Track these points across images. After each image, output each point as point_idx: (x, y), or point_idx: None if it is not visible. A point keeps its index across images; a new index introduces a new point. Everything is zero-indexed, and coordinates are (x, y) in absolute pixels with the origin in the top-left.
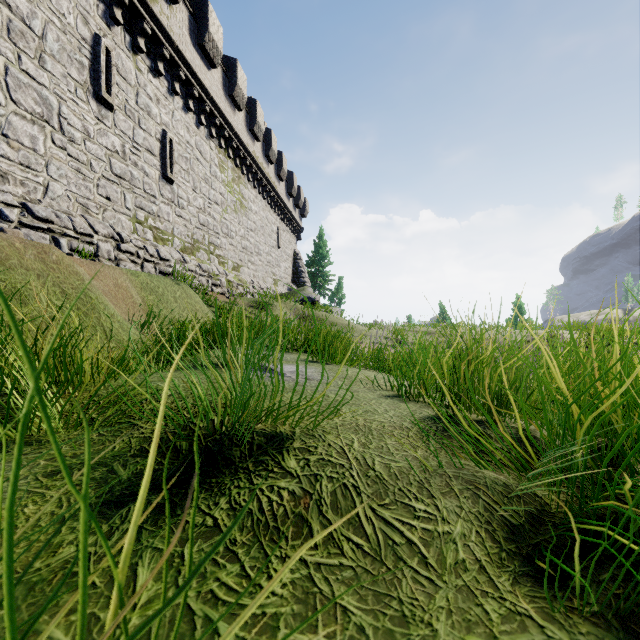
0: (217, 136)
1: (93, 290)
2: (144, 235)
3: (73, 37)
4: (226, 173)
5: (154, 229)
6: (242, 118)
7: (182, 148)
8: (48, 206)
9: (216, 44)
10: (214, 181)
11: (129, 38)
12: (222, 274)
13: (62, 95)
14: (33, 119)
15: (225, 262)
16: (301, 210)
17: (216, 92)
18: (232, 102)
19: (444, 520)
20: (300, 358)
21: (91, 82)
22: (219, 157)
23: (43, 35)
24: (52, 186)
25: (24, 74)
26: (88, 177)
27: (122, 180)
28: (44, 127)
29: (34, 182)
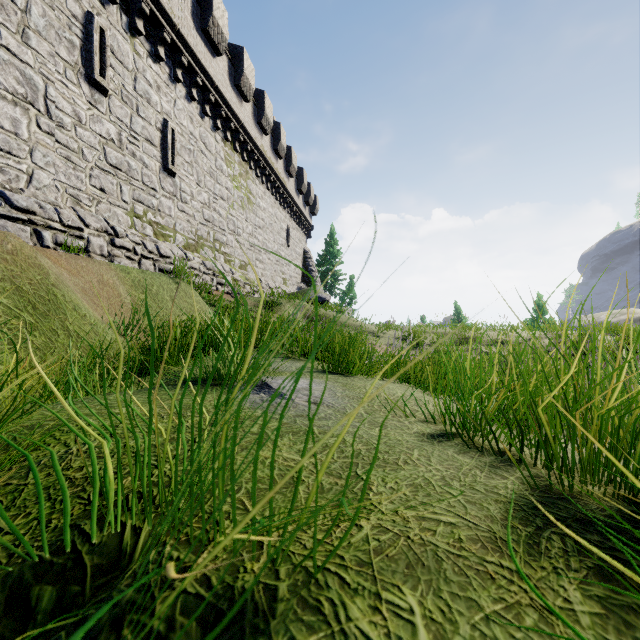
0: (223, 128)
1: (60, 286)
2: (143, 230)
3: (62, 13)
4: (233, 167)
5: (154, 224)
6: (249, 110)
7: (185, 139)
8: (31, 196)
9: (221, 29)
10: (220, 175)
11: (126, 19)
12: (228, 272)
13: (49, 76)
14: (15, 100)
15: (231, 260)
16: (311, 208)
17: (221, 81)
18: (239, 93)
19: None
20: (307, 367)
21: (83, 63)
22: (225, 150)
23: (27, 8)
24: (37, 175)
25: (4, 50)
26: (79, 166)
27: (118, 171)
28: (28, 109)
29: (16, 169)
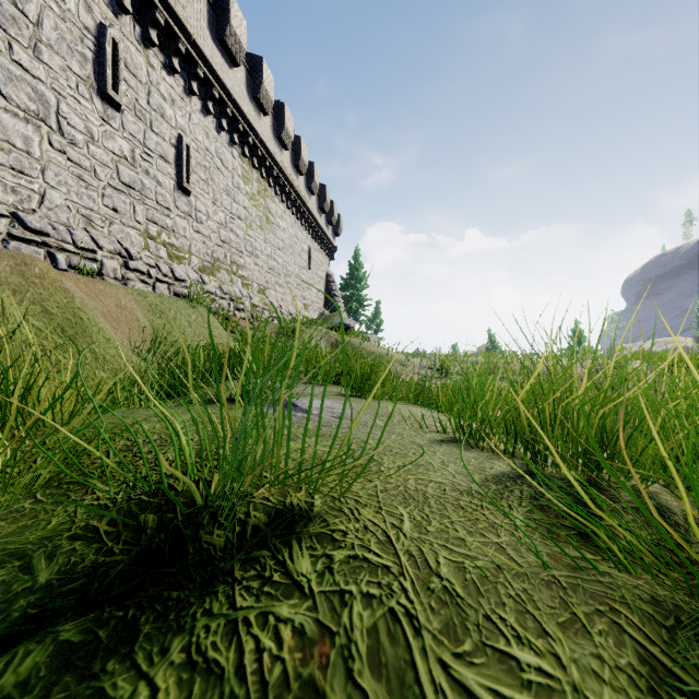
0: (240, 143)
1: (85, 310)
2: (157, 252)
3: (74, 25)
4: (250, 185)
5: (168, 246)
6: (268, 124)
7: (200, 155)
8: (44, 217)
9: (239, 39)
10: (237, 193)
11: (139, 29)
12: (246, 297)
13: (61, 91)
14: (27, 117)
15: (249, 284)
16: (334, 227)
17: (239, 93)
18: (257, 105)
19: (577, 691)
20: (331, 391)
21: (95, 77)
22: (242, 167)
23: (38, 22)
24: (49, 194)
25: (16, 65)
26: (92, 185)
27: (131, 190)
28: (40, 127)
29: (28, 189)
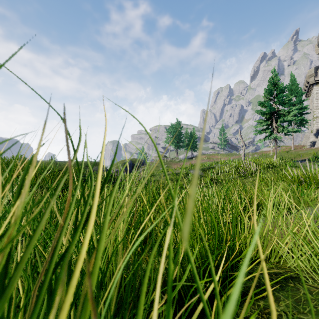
0: None
1: None
2: None
3: None
4: None
5: None
6: None
7: None
8: None
9: None
10: None
11: None
12: None
13: None
14: None
15: None
16: None
17: None
18: None
19: None
20: None
21: None
22: None
23: None
24: None
25: None
26: None
27: None
28: None
29: None
